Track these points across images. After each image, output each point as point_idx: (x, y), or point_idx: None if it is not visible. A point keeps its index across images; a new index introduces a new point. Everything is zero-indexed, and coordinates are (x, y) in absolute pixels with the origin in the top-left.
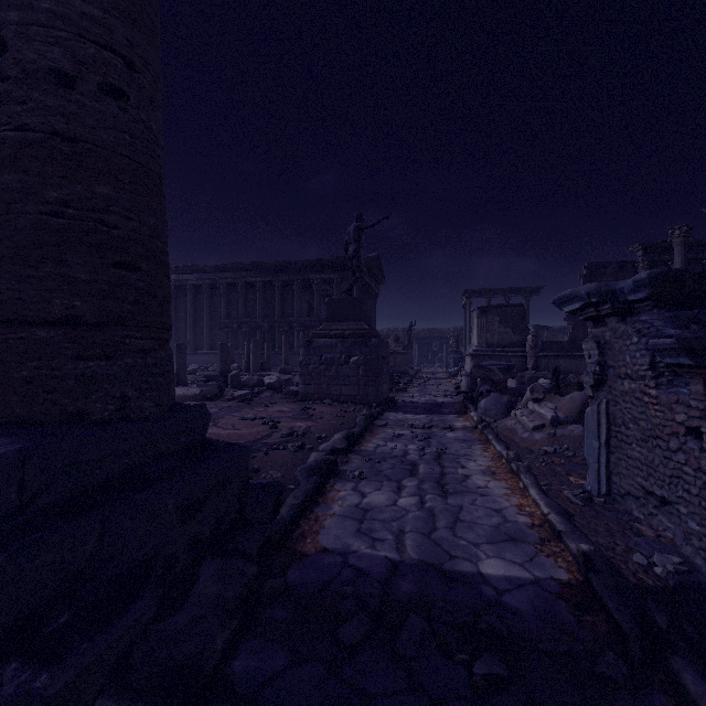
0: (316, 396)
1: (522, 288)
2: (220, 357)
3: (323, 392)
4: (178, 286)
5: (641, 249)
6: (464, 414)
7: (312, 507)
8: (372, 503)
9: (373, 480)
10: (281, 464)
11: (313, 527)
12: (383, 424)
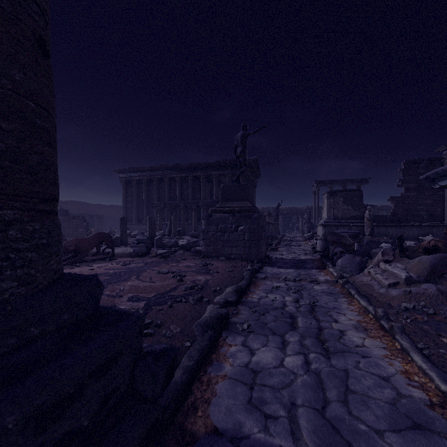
0: (213, 254)
1: (355, 179)
2: (148, 227)
3: (219, 251)
4: (127, 180)
5: (446, 149)
6: (324, 269)
7: (205, 367)
8: (260, 363)
9: (259, 334)
10: (181, 318)
11: (205, 394)
12: (263, 277)
